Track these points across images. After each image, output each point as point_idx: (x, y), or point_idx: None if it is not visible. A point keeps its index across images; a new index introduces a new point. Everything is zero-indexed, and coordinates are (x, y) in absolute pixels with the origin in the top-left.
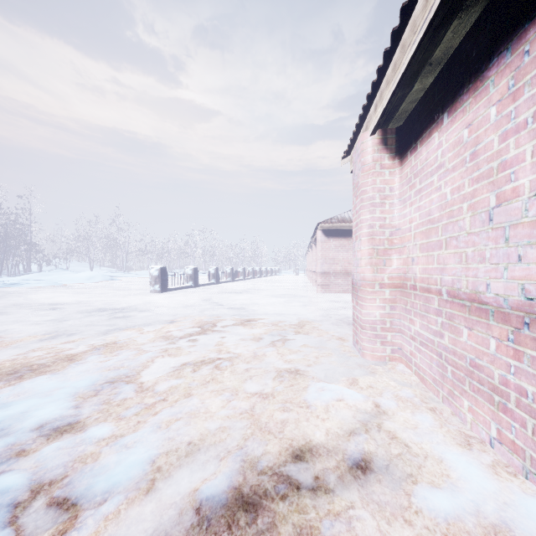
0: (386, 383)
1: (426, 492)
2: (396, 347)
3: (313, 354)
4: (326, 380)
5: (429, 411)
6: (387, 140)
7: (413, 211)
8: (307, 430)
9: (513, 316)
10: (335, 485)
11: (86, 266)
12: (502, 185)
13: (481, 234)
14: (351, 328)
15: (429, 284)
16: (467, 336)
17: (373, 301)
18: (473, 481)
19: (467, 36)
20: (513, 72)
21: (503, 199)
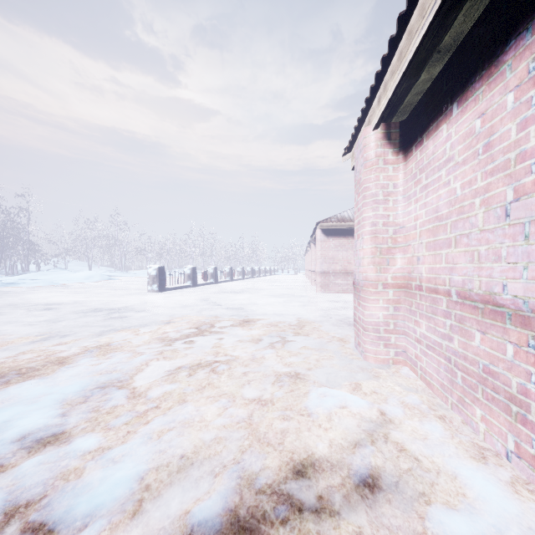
0: (391, 389)
1: (442, 516)
2: (400, 350)
3: (314, 357)
4: (327, 385)
5: (438, 420)
6: (390, 134)
7: (418, 208)
8: (309, 441)
9: (534, 320)
10: (340, 506)
11: (85, 266)
12: (520, 177)
13: (496, 230)
14: (352, 329)
15: (436, 284)
16: (480, 340)
17: (376, 301)
18: (492, 501)
19: (480, 19)
20: (534, 54)
21: (522, 193)
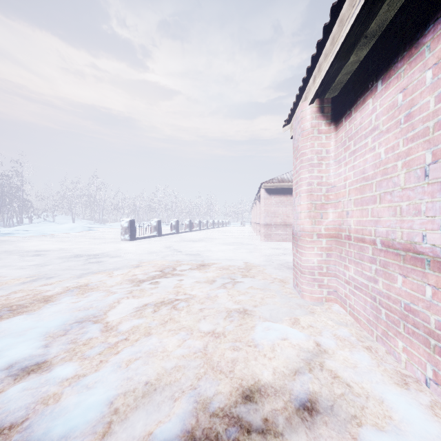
0: (324, 323)
1: (372, 437)
2: (332, 290)
3: (259, 295)
4: (271, 320)
5: (365, 350)
6: (324, 108)
7: (347, 170)
8: (256, 369)
9: None
10: (283, 428)
11: (69, 219)
12: (438, 143)
13: (416, 189)
14: (290, 272)
15: (363, 234)
16: (402, 282)
17: (311, 249)
18: (416, 424)
19: (402, 8)
20: None
21: (440, 156)
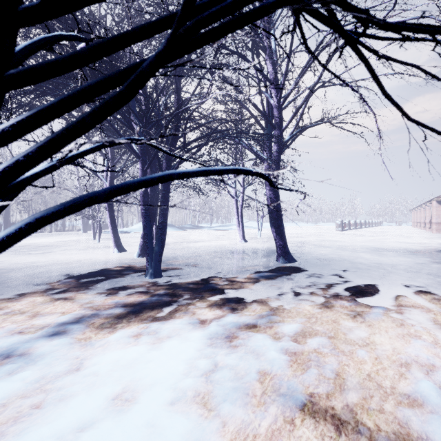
0: None
1: None
2: None
3: None
4: None
5: None
6: None
7: None
8: None
9: None
10: None
11: None
12: None
13: None
14: None
15: None
16: None
17: None
18: None
19: None
20: None
21: None
